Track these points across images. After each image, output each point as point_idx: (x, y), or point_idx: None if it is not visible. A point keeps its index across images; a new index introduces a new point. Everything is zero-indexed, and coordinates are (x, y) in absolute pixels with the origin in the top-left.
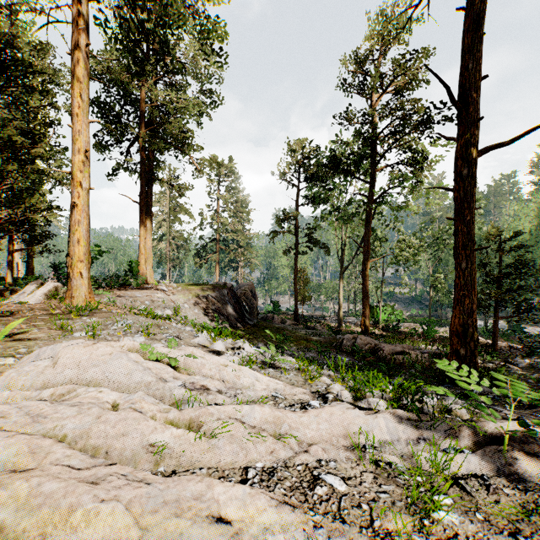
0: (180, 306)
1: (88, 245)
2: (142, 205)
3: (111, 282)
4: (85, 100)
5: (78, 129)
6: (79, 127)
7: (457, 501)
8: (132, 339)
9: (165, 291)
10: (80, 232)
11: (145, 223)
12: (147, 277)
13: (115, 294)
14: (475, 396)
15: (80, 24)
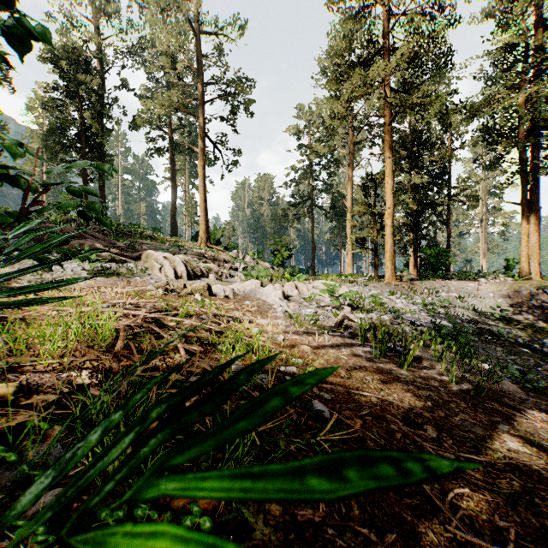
0: (483, 294)
1: (391, 252)
2: (521, 204)
3: (459, 275)
4: (390, 183)
5: (386, 199)
6: (387, 198)
7: (309, 302)
8: (354, 287)
9: (484, 282)
10: (387, 247)
11: (527, 220)
12: (529, 273)
13: (437, 281)
14: (341, 296)
15: (387, 149)
